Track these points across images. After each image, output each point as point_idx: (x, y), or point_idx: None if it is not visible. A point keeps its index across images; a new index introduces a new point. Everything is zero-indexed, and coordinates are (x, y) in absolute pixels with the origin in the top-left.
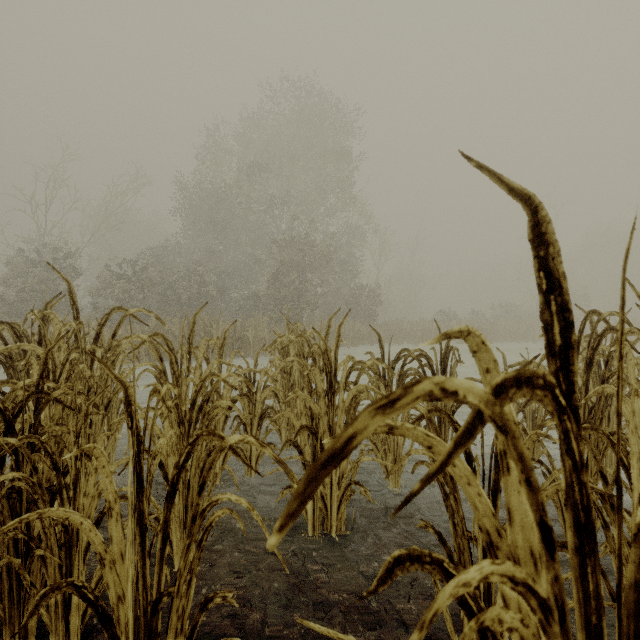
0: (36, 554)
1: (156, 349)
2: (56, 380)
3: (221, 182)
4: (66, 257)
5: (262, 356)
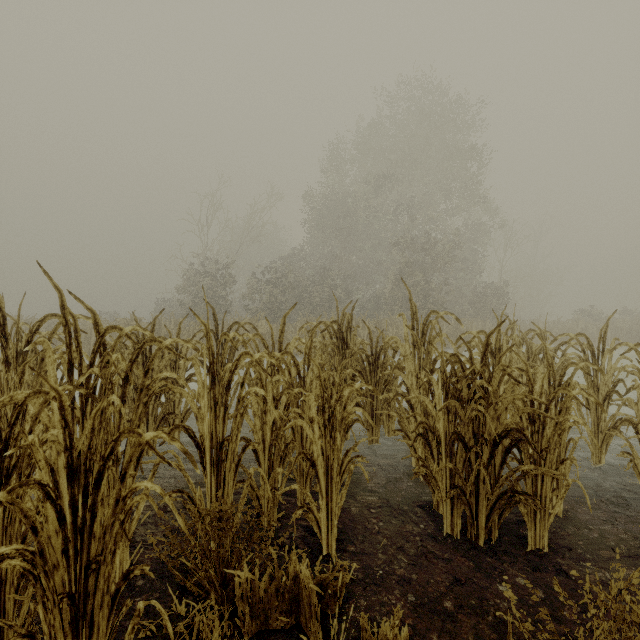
0: (530, 474)
1: (481, 343)
2: (422, 364)
3: (343, 191)
4: (225, 268)
5: (398, 354)
